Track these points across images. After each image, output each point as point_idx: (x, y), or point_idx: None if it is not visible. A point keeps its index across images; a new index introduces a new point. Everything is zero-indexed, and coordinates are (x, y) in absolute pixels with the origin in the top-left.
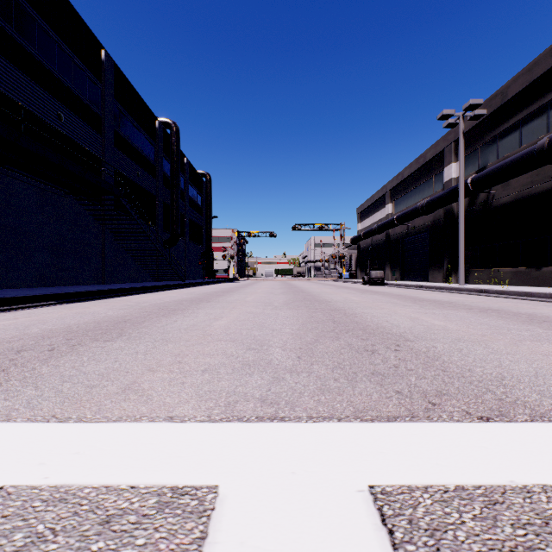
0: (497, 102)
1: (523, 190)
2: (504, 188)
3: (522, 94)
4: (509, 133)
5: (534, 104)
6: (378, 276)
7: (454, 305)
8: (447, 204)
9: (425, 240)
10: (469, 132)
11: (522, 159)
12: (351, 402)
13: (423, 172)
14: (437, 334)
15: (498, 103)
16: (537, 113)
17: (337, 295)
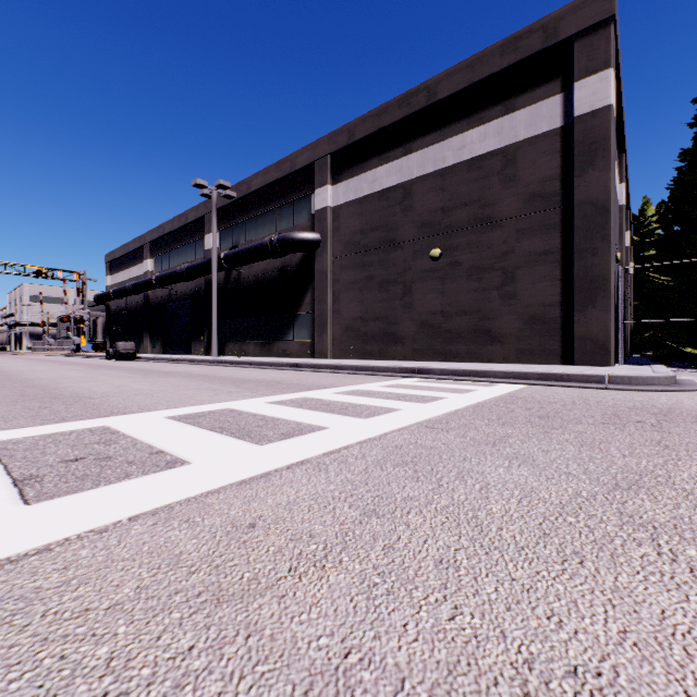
0: (245, 190)
1: (262, 274)
2: (250, 269)
3: (261, 192)
4: (253, 221)
5: (268, 204)
6: (128, 348)
7: (180, 374)
8: (206, 274)
9: (189, 308)
10: (226, 207)
11: (257, 249)
12: (0, 427)
13: (187, 232)
14: (125, 393)
15: (245, 191)
16: (270, 213)
17: (52, 372)
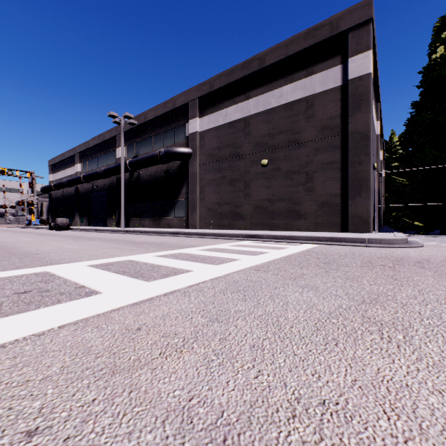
0: (143, 119)
1: (154, 174)
2: (146, 171)
3: (153, 121)
4: (148, 140)
5: (158, 129)
6: (64, 222)
7: (99, 239)
8: (117, 174)
9: (105, 196)
10: (130, 130)
11: (150, 158)
12: None
13: (104, 146)
14: (61, 251)
15: (143, 120)
16: (159, 135)
17: (11, 238)
